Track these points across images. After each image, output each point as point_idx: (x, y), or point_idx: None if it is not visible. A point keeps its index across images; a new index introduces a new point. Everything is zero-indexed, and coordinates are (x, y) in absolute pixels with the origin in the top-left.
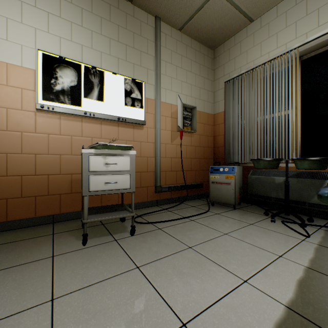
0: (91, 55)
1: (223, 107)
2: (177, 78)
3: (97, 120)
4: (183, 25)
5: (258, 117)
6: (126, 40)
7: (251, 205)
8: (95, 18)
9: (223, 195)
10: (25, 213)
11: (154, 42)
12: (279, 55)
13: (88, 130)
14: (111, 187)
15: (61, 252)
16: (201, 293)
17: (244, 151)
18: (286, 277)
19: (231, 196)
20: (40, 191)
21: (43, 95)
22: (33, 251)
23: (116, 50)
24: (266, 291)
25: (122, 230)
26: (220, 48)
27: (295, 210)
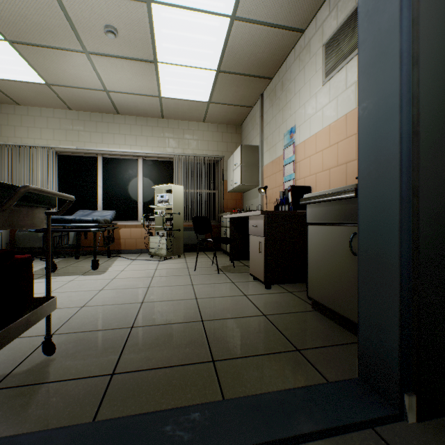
0: None
1: None
2: None
3: None
4: None
5: None
6: None
7: None
8: None
9: None
10: None
11: None
12: (42, 146)
13: None
14: None
15: None
16: None
17: None
18: None
19: None
20: None
21: None
22: None
23: None
24: None
25: None
26: None
27: None
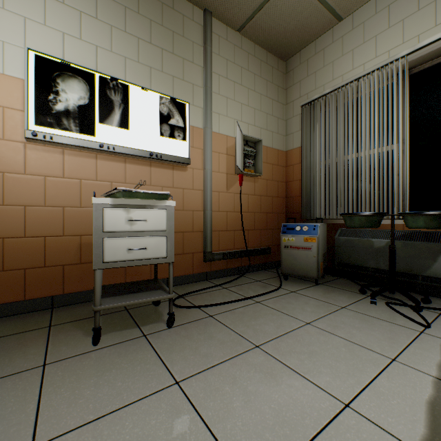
0: (111, 61)
1: (299, 141)
2: (234, 99)
3: (119, 157)
4: (243, 24)
5: (349, 155)
6: (162, 41)
7: (339, 279)
8: (116, 8)
9: (301, 265)
10: (9, 294)
11: (202, 46)
12: (379, 67)
13: (106, 172)
14: (137, 255)
15: (58, 358)
16: (280, 430)
17: (329, 202)
18: (408, 397)
19: (313, 266)
20: (32, 262)
21: (36, 117)
22: (14, 356)
23: (147, 55)
24: (383, 423)
25: (155, 319)
26: (294, 59)
27: (405, 287)
